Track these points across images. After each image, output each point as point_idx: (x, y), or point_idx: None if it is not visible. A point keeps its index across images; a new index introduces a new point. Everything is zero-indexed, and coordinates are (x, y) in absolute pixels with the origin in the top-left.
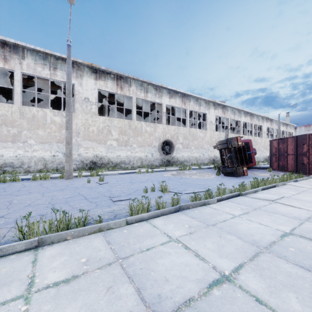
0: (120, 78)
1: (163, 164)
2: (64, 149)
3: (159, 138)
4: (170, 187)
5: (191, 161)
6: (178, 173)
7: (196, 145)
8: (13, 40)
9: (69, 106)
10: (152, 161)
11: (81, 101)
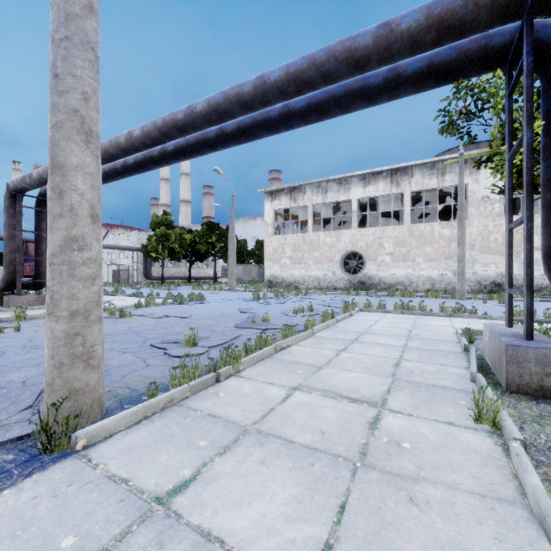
0: None
1: None
2: (453, 266)
3: None
4: None
5: None
6: None
7: None
8: (404, 164)
9: (461, 220)
10: None
11: (477, 202)
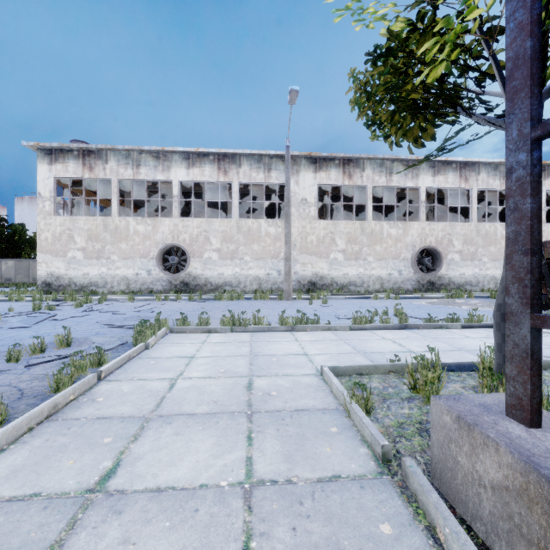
0: (348, 162)
1: (420, 287)
2: (278, 266)
3: (413, 245)
4: (412, 314)
5: (481, 283)
6: (440, 302)
7: (494, 253)
8: (232, 150)
9: (288, 217)
10: (400, 282)
11: (298, 203)
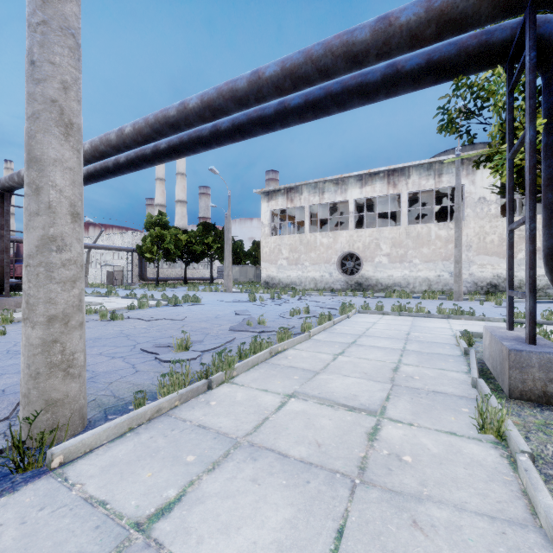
0: None
1: None
2: (450, 268)
3: None
4: None
5: None
6: None
7: None
8: (401, 165)
9: (458, 221)
10: None
11: (473, 203)
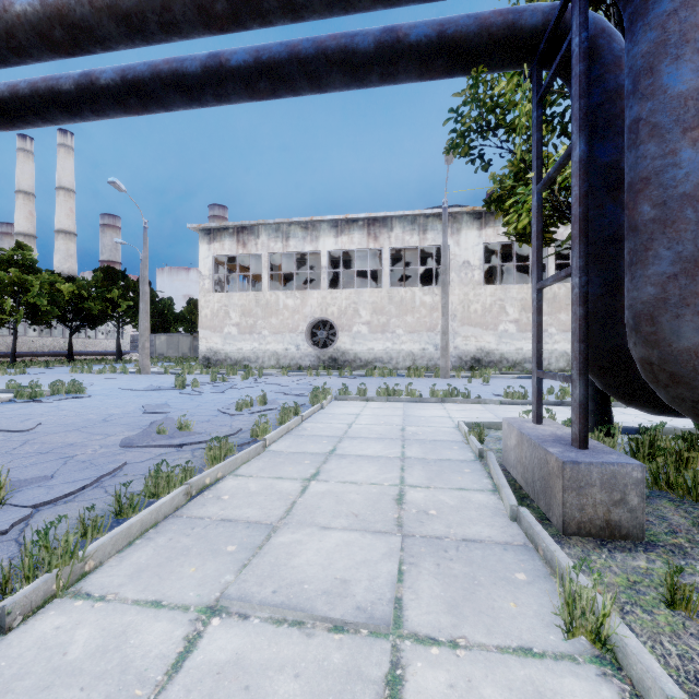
0: None
1: None
2: (435, 340)
3: None
4: None
5: None
6: None
7: None
8: (383, 214)
9: (445, 286)
10: None
11: (458, 267)
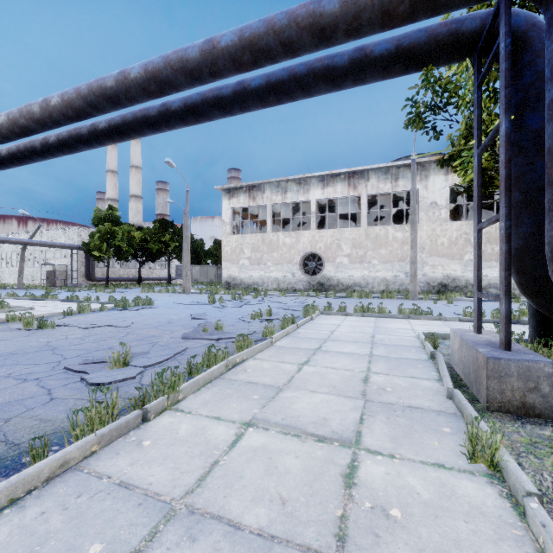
0: None
1: None
2: (406, 268)
3: None
4: None
5: None
6: None
7: None
8: (361, 168)
9: (414, 224)
10: None
11: (426, 207)
